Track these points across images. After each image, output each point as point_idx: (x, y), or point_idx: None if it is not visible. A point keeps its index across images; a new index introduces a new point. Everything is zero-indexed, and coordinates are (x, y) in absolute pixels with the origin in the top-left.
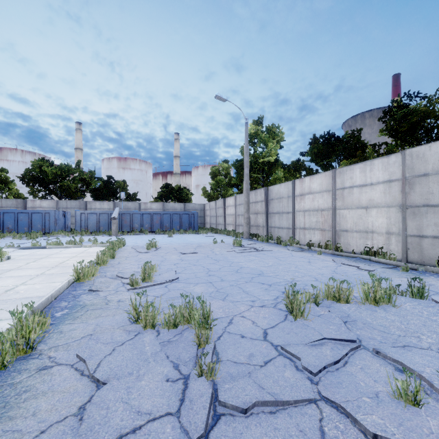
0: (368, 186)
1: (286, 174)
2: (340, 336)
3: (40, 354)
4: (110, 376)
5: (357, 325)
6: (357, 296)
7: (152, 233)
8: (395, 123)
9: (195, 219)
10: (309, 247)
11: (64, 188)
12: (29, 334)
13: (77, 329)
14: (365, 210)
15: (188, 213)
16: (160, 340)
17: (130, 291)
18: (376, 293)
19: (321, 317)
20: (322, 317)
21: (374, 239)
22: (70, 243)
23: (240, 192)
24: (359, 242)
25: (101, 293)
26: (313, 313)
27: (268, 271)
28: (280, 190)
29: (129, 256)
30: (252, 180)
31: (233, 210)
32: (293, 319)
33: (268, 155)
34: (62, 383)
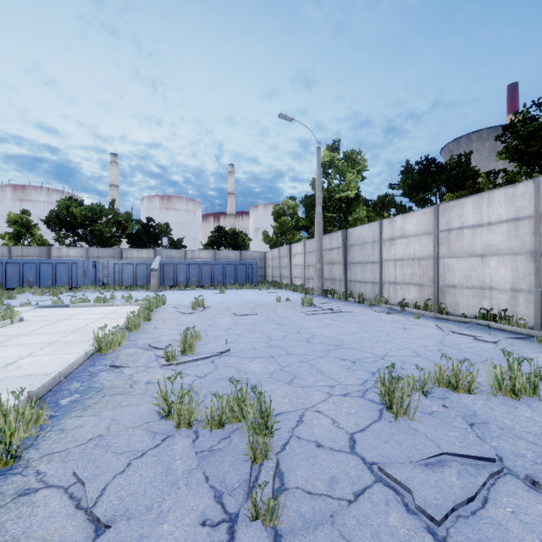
0: (485, 226)
1: (369, 213)
2: (468, 450)
3: (26, 468)
4: (118, 512)
5: (491, 430)
6: (480, 382)
7: (200, 288)
8: (521, 141)
9: (254, 270)
10: (402, 307)
11: (95, 234)
12: (10, 437)
13: (84, 426)
14: (481, 259)
15: (245, 263)
16: (197, 448)
17: (165, 367)
18: (514, 381)
19: (434, 415)
20: (435, 415)
21: (494, 297)
22: (99, 300)
23: (310, 236)
24: (472, 302)
25: (126, 371)
26: (421, 409)
27: (350, 341)
28: (362, 233)
29: (169, 318)
30: (325, 221)
31: (301, 260)
32: (393, 419)
33: (346, 189)
34: (44, 522)
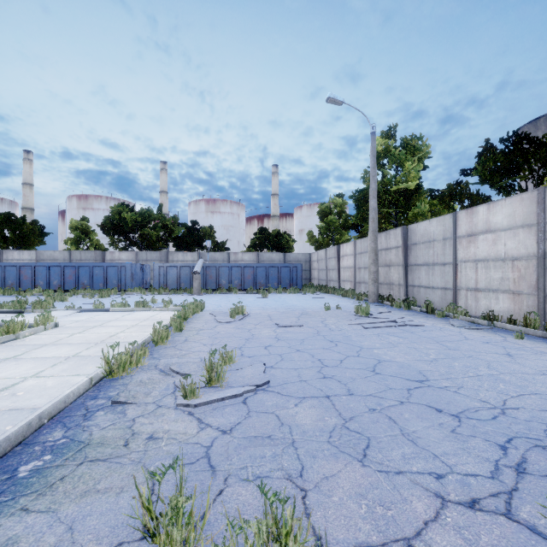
0: None
1: (433, 207)
2: None
3: None
4: None
5: None
6: None
7: (242, 292)
8: None
9: (298, 273)
10: (489, 321)
11: (144, 238)
12: None
13: (19, 542)
14: None
15: (289, 266)
16: None
17: (180, 408)
18: None
19: None
20: None
21: None
22: (138, 305)
23: (360, 236)
24: None
25: (130, 411)
26: None
27: (435, 373)
28: (429, 229)
29: (203, 327)
30: (379, 218)
31: (351, 262)
32: None
33: (405, 180)
34: None
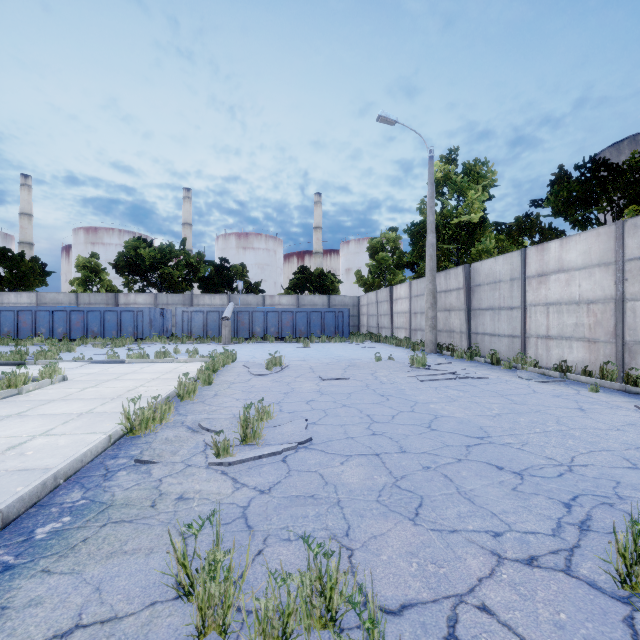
0: None
1: (500, 243)
2: None
3: None
4: None
5: None
6: None
7: (280, 341)
8: None
9: (345, 319)
10: (562, 373)
11: (165, 278)
12: None
13: (43, 602)
14: None
15: (334, 311)
16: None
17: (212, 467)
18: None
19: None
20: None
21: None
22: (159, 355)
23: (416, 276)
24: None
25: (156, 471)
26: None
27: (498, 429)
28: (494, 268)
29: (235, 381)
30: (438, 255)
31: (406, 306)
32: None
33: (468, 211)
34: None
